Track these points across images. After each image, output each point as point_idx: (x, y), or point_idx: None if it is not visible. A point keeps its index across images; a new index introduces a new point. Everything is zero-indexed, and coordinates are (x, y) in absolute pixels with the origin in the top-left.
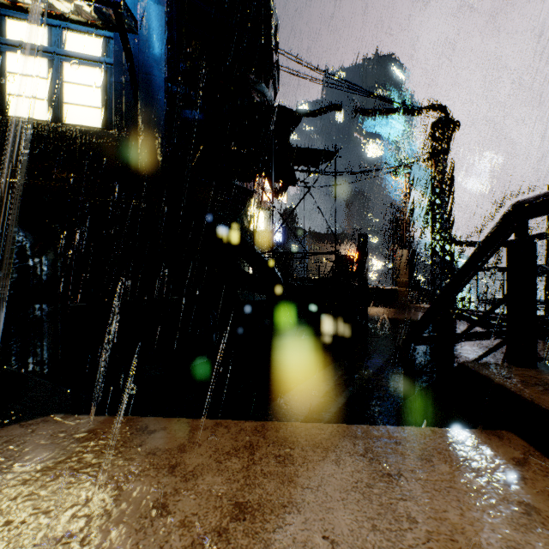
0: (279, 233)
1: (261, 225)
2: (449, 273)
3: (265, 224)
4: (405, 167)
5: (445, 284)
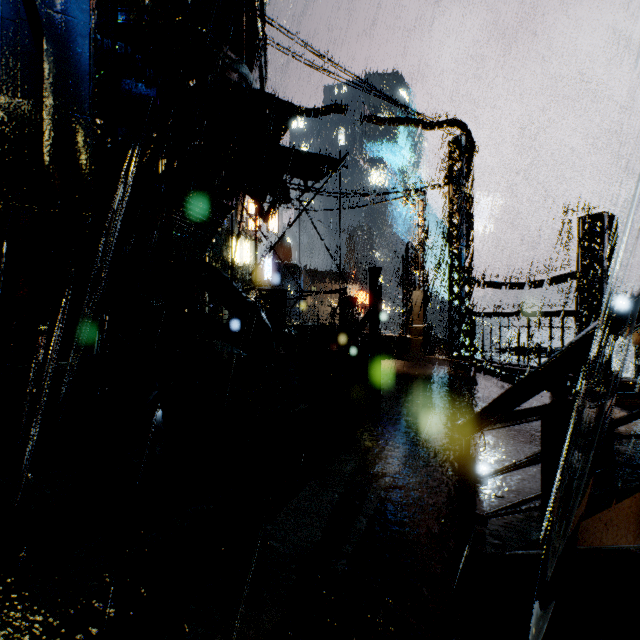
0: (268, 270)
1: (246, 258)
2: (468, 318)
3: (251, 257)
4: (420, 192)
5: (464, 331)
